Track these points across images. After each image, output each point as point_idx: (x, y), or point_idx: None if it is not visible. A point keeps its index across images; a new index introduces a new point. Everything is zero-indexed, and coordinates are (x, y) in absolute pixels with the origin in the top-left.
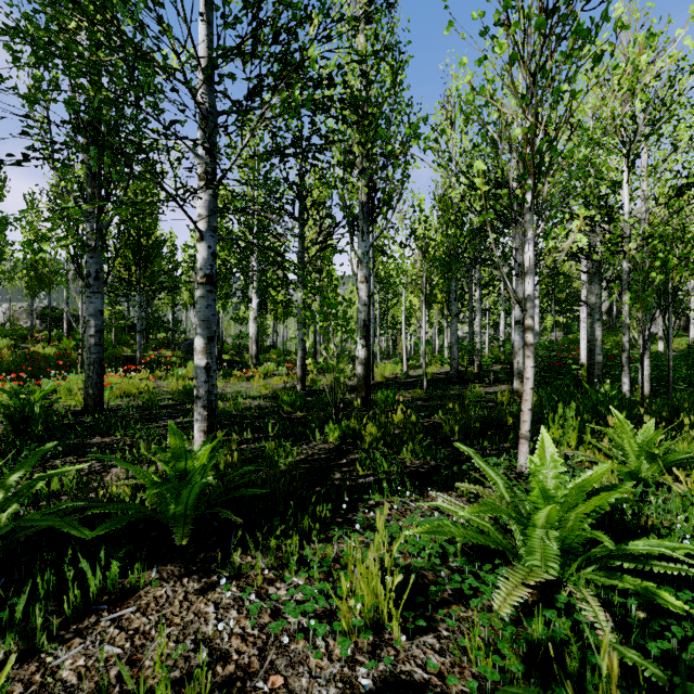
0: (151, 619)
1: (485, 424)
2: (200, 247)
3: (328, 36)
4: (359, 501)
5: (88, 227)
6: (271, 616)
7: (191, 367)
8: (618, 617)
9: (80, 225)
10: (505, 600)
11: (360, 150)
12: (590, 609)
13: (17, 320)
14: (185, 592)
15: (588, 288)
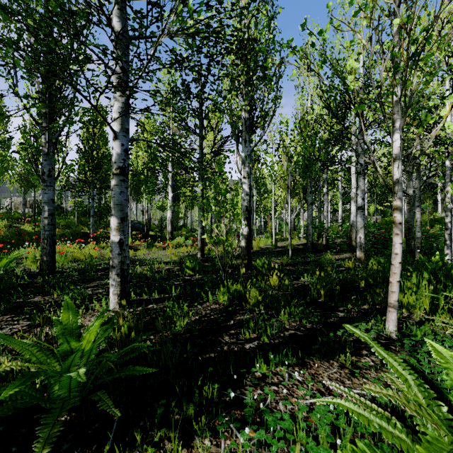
0: None
1: (342, 286)
2: (114, 145)
3: None
4: (246, 372)
5: (43, 137)
6: None
7: None
8: None
9: None
10: None
11: (244, 76)
12: None
13: (17, 209)
14: None
15: (407, 184)
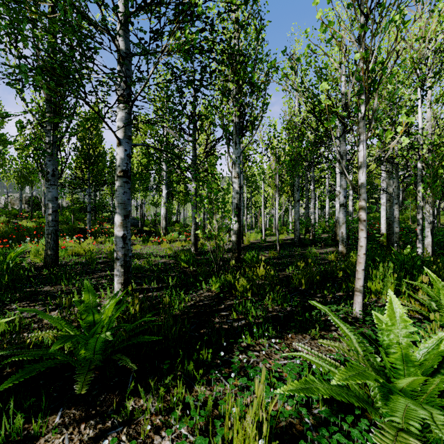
0: None
1: (322, 277)
2: (118, 150)
3: None
4: (234, 343)
5: (47, 140)
6: None
7: None
8: None
9: None
10: None
11: (234, 85)
12: None
13: (13, 204)
14: (80, 441)
15: (387, 183)
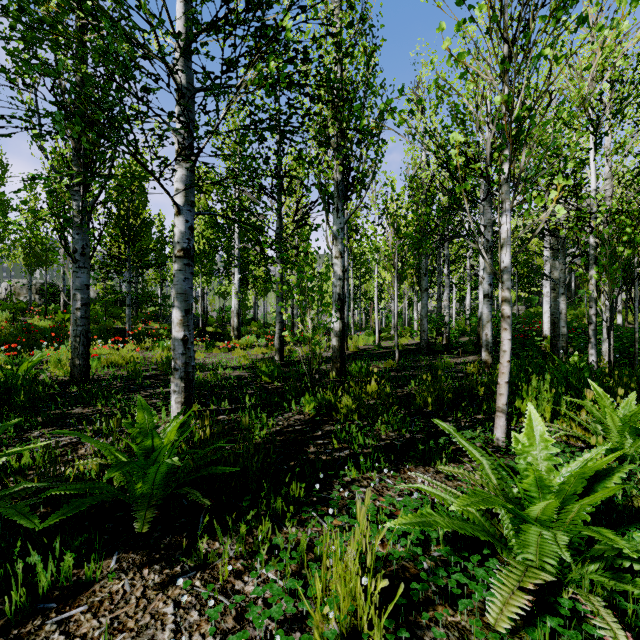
0: (102, 622)
1: (456, 395)
2: (177, 221)
3: (302, 6)
4: (334, 477)
5: (74, 204)
6: (236, 619)
7: None
8: (632, 629)
9: (71, 204)
10: (503, 611)
11: (335, 129)
12: (606, 627)
13: (18, 295)
14: (144, 587)
15: (551, 264)
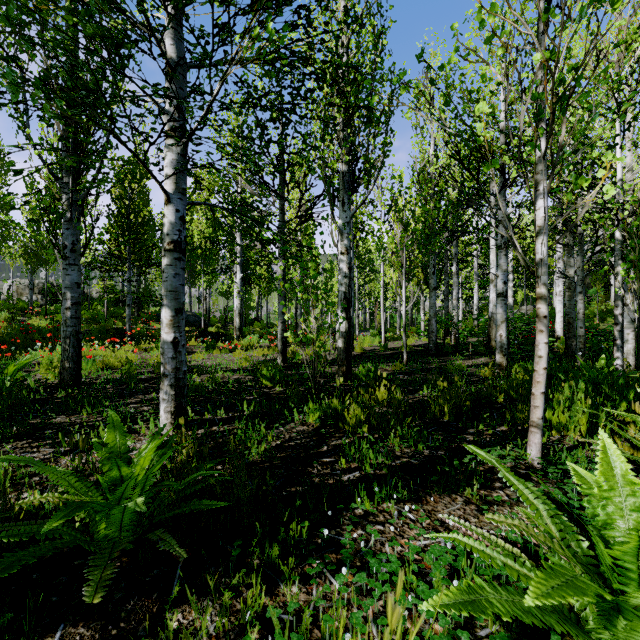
0: None
1: (474, 402)
2: (166, 211)
3: None
4: (343, 509)
5: (64, 198)
6: None
7: None
8: None
9: None
10: None
11: (341, 115)
12: None
13: (21, 295)
14: None
15: (566, 262)
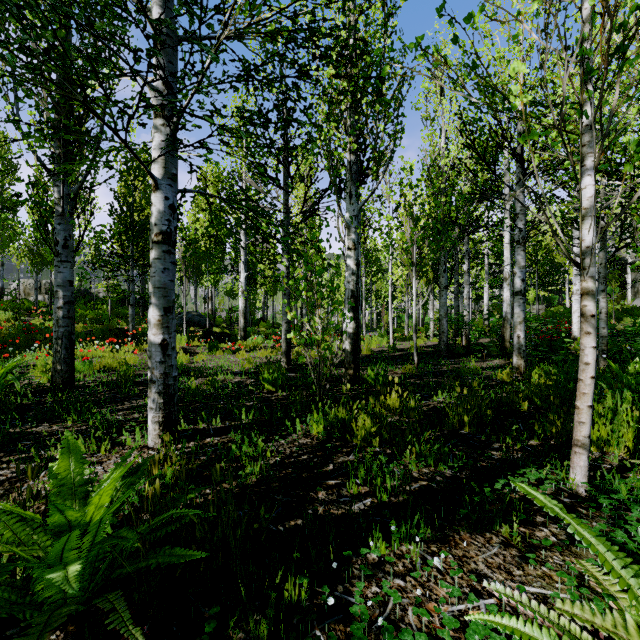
0: None
1: (494, 409)
2: (154, 198)
3: None
4: (353, 553)
5: (56, 191)
6: None
7: (178, 339)
8: None
9: None
10: None
11: (348, 100)
12: None
13: (28, 295)
14: None
15: None
